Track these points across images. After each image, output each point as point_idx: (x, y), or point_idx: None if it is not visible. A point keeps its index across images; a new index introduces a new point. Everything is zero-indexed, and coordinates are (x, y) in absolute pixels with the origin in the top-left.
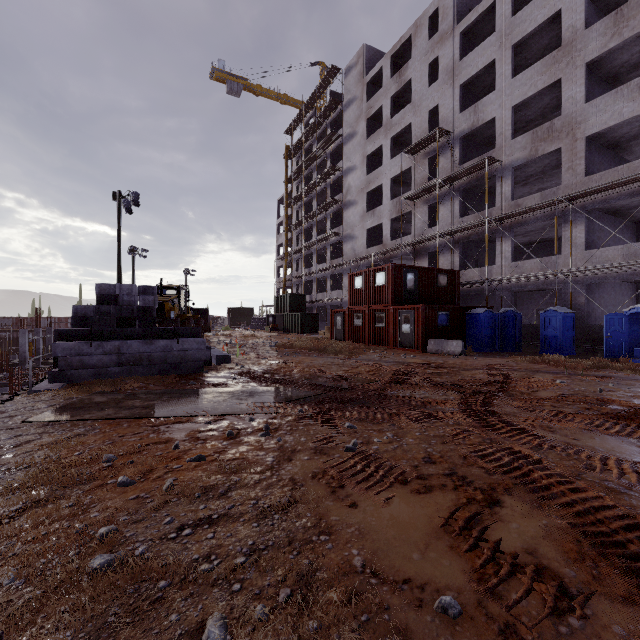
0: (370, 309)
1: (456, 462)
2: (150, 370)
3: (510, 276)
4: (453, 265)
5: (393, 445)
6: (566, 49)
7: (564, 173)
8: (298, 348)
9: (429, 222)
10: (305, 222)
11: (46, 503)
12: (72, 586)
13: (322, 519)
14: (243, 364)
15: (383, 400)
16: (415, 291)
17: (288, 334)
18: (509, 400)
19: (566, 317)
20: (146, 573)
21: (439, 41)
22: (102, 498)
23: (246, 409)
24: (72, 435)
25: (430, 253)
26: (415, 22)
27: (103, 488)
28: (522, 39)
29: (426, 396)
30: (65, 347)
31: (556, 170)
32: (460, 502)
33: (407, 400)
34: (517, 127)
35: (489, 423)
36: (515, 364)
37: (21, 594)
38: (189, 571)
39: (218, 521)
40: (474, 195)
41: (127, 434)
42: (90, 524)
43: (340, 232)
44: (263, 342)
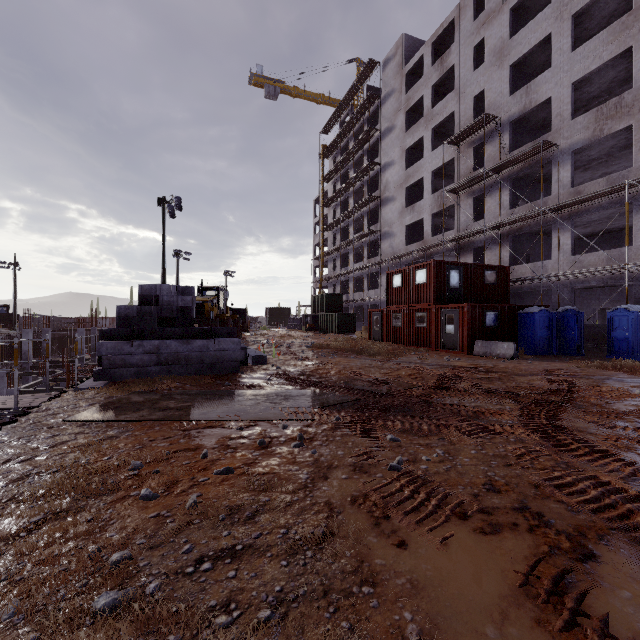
0: (410, 308)
1: (526, 492)
2: (187, 370)
3: (569, 271)
4: (501, 261)
5: (445, 465)
6: (639, 12)
7: (636, 153)
8: (334, 349)
9: (474, 215)
10: (341, 221)
11: (66, 516)
12: (67, 636)
13: (364, 562)
14: (279, 365)
15: (428, 408)
16: (459, 289)
17: (324, 334)
18: (580, 413)
19: (639, 317)
20: (153, 623)
21: (485, 21)
22: (122, 513)
23: (279, 414)
24: (105, 437)
25: (475, 248)
26: (458, 4)
27: (125, 501)
28: (583, 7)
29: (477, 405)
30: (108, 346)
31: (624, 151)
32: (540, 551)
33: (456, 409)
34: (576, 106)
35: (560, 442)
36: (579, 370)
37: (16, 635)
38: (202, 626)
39: (242, 554)
40: (525, 184)
41: (158, 438)
42: (104, 546)
43: (377, 230)
44: (299, 342)
